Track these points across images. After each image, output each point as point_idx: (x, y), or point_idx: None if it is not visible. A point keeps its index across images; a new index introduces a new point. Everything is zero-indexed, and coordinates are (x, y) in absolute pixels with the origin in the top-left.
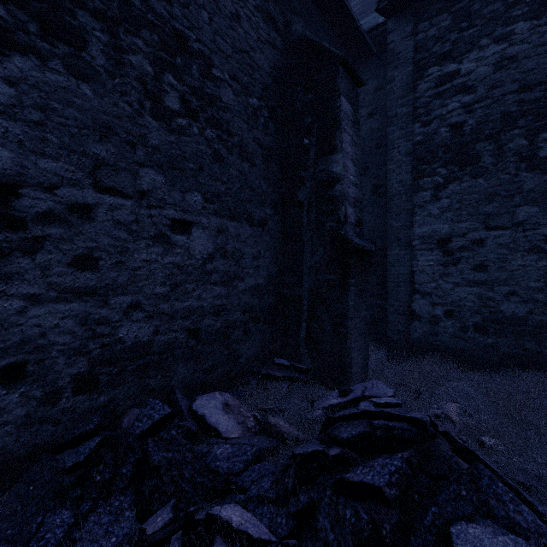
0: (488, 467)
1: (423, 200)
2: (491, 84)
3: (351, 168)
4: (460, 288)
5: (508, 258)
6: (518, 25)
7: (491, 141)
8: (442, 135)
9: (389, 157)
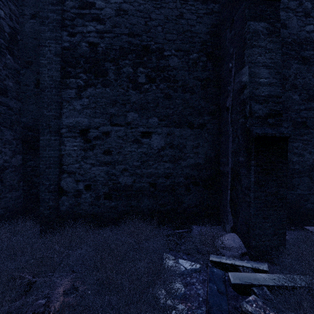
0: None
1: (69, 96)
2: (114, 23)
3: None
4: (95, 167)
5: (123, 146)
6: None
7: (114, 63)
8: (83, 48)
9: (41, 52)
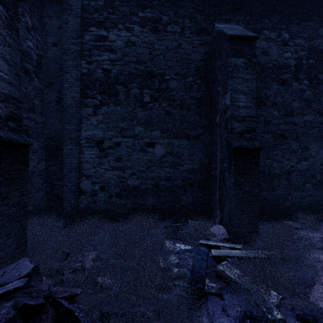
0: (78, 322)
1: (87, 113)
2: (123, 53)
3: (2, 65)
4: (108, 172)
5: (131, 154)
6: (135, 26)
7: (123, 86)
8: (99, 74)
9: (64, 78)
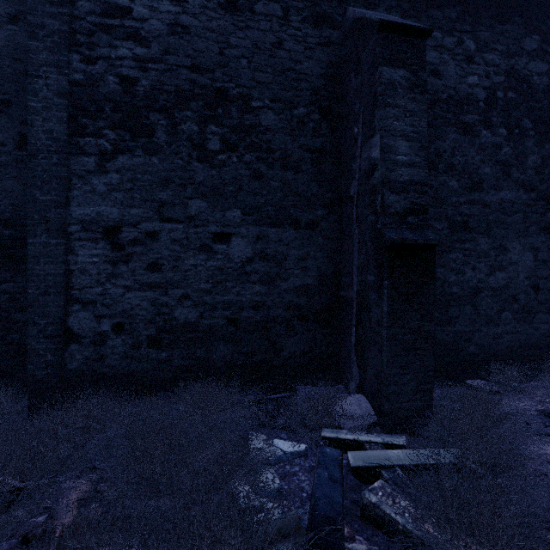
0: None
1: (85, 168)
2: (165, 46)
3: None
4: (132, 293)
5: (182, 256)
6: None
7: (165, 115)
8: (110, 85)
9: (30, 88)
